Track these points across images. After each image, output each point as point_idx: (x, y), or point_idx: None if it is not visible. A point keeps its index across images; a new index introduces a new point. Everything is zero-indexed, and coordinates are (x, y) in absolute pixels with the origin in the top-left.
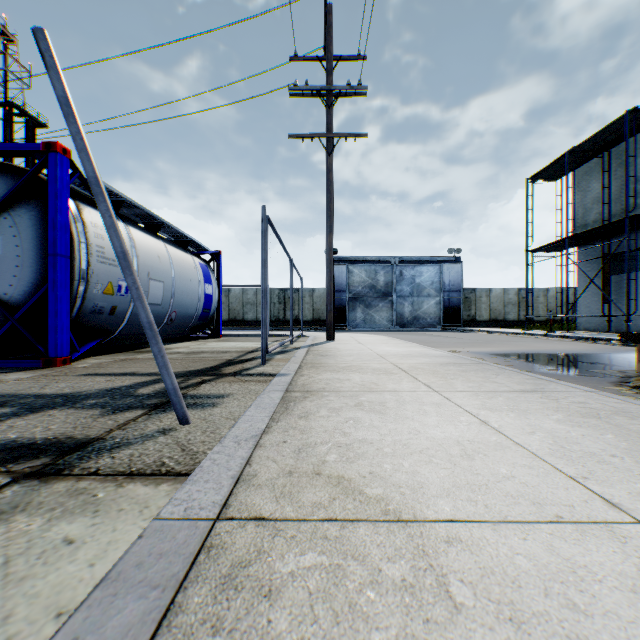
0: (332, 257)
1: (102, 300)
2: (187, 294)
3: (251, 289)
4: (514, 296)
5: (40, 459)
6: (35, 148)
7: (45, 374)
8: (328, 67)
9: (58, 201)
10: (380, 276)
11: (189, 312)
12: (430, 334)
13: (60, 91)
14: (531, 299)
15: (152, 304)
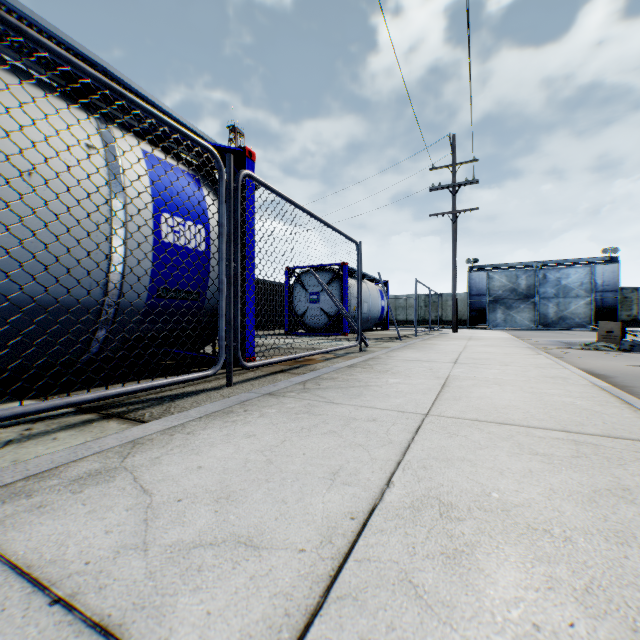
0: (455, 283)
1: (352, 313)
2: (375, 307)
3: (402, 296)
4: None
5: (382, 341)
6: (339, 264)
7: (349, 336)
8: (453, 171)
9: (346, 281)
10: (521, 280)
11: (375, 316)
12: (559, 332)
13: (381, 281)
14: None
15: (364, 313)
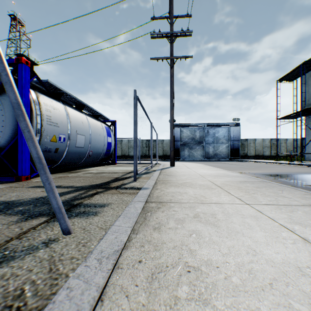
0: (173, 122)
1: (50, 145)
2: (98, 142)
3: (132, 140)
4: (268, 143)
5: None
6: (11, 61)
7: (11, 186)
8: (171, 21)
9: (23, 90)
10: (197, 133)
11: (99, 151)
12: (224, 163)
13: None
14: (279, 144)
15: (78, 147)
